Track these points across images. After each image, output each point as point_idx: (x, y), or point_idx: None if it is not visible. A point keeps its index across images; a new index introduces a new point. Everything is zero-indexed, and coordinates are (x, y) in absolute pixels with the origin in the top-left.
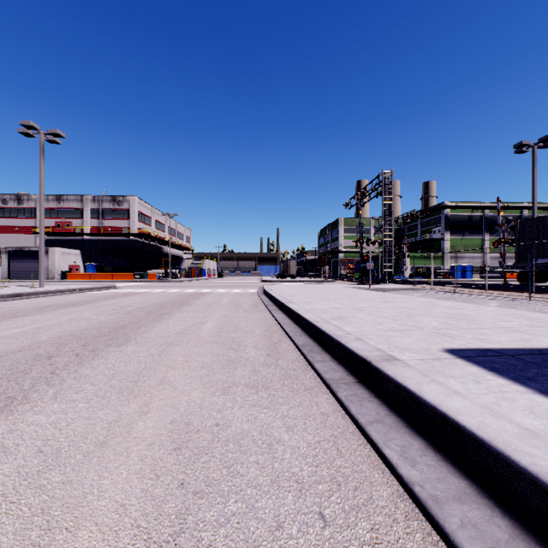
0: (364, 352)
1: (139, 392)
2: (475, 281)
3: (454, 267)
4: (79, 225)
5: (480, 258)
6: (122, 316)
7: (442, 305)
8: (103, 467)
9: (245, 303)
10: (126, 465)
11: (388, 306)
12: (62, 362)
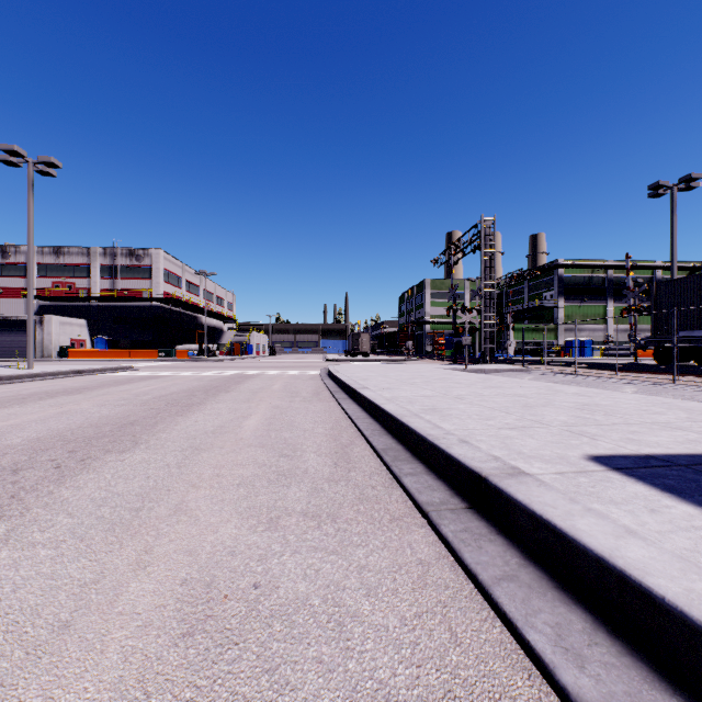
0: (475, 462)
1: (140, 528)
2: (597, 360)
3: (570, 342)
4: (84, 287)
5: (603, 330)
6: (133, 408)
7: (565, 391)
8: (55, 676)
9: (303, 389)
10: (96, 671)
11: (495, 394)
12: (33, 479)
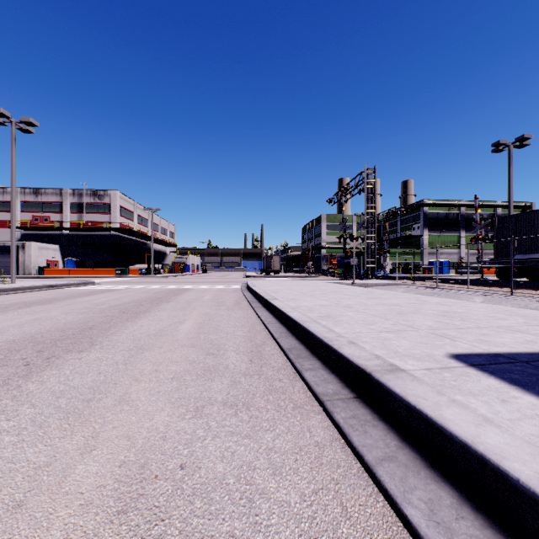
0: (361, 360)
1: (90, 416)
2: (453, 276)
3: (432, 263)
4: (58, 219)
5: (457, 254)
6: (93, 315)
7: (430, 301)
8: None
9: (227, 300)
10: None
11: (376, 303)
12: (6, 374)
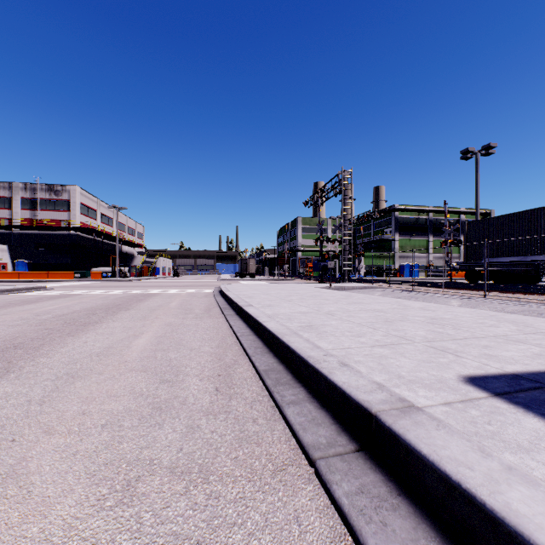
0: (361, 393)
1: None
2: (422, 279)
3: (403, 266)
4: (6, 216)
5: (426, 257)
6: (26, 328)
7: (412, 306)
8: None
9: (197, 306)
10: None
11: (358, 309)
12: None
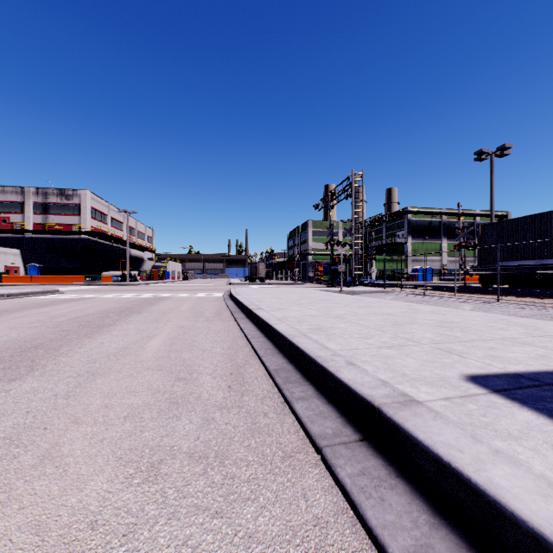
0: (366, 389)
1: None
2: (436, 283)
3: (416, 270)
4: (18, 221)
5: (439, 261)
6: (44, 330)
7: (422, 310)
8: None
9: (208, 310)
10: None
11: (368, 313)
12: None
